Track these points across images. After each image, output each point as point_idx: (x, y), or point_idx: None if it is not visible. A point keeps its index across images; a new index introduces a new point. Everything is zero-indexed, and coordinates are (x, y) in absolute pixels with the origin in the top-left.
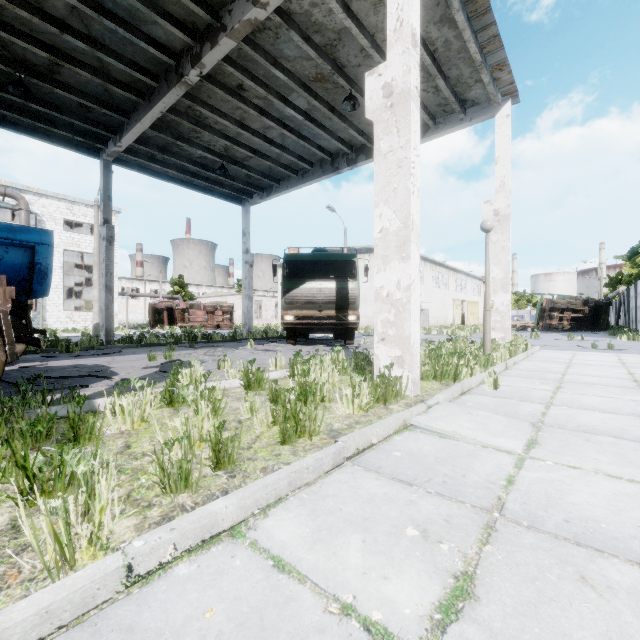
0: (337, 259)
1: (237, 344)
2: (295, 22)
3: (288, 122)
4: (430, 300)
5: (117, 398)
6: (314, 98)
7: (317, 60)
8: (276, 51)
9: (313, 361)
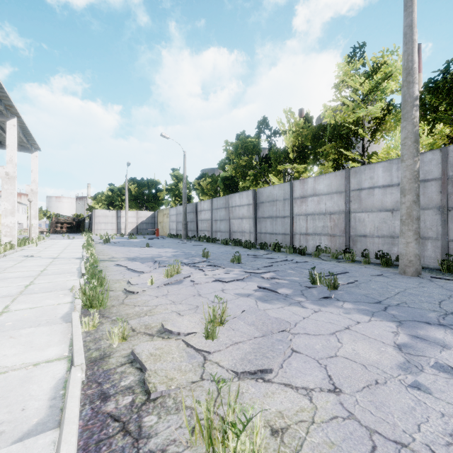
0: None
1: None
2: None
3: None
4: None
5: None
6: None
7: None
8: None
9: None
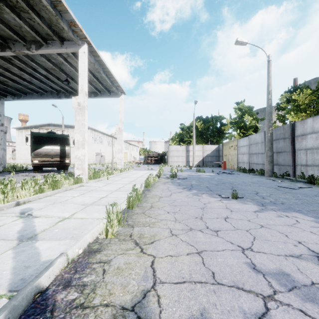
0: (60, 137)
1: (1, 174)
2: (44, 54)
3: (35, 75)
4: (106, 151)
5: (0, 186)
6: (50, 74)
7: (53, 66)
8: (33, 57)
9: (55, 176)
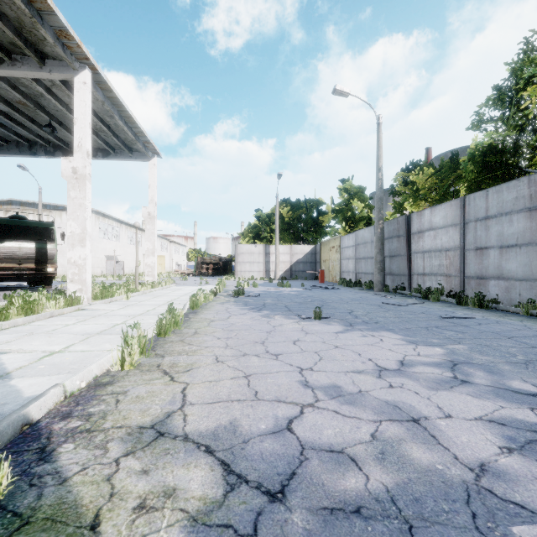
0: (36, 226)
1: None
2: (5, 76)
3: None
4: (126, 254)
5: None
6: (16, 112)
7: (22, 99)
8: None
9: (29, 294)
